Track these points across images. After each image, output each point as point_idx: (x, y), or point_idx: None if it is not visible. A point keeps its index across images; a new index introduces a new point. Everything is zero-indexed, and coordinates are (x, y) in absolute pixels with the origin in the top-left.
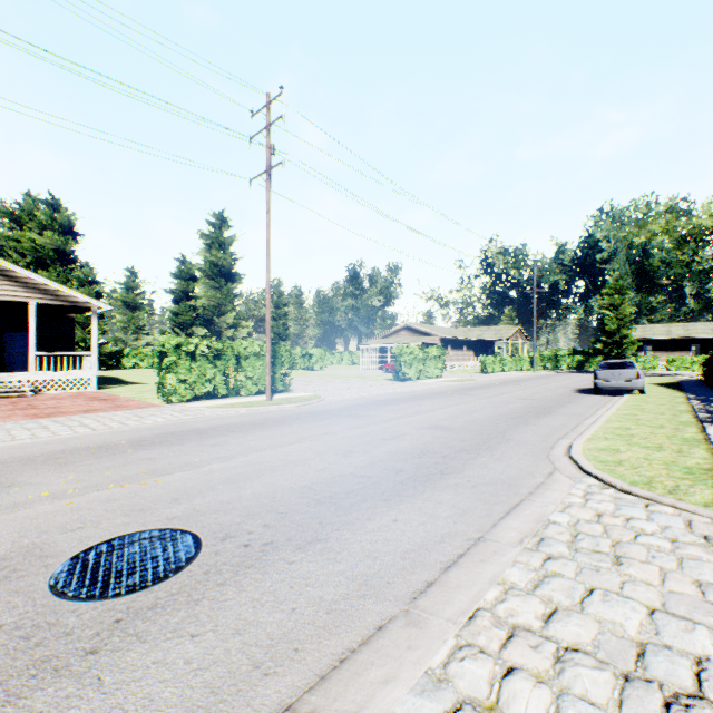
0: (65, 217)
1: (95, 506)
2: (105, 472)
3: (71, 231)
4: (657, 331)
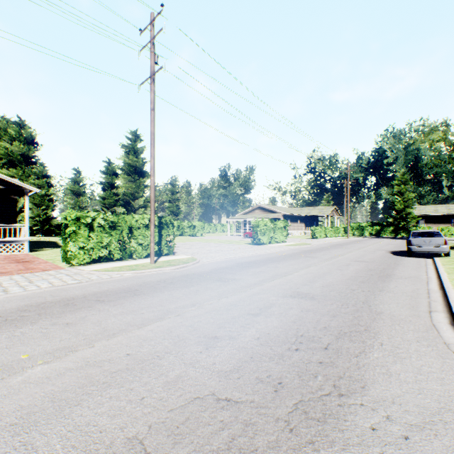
0: (28, 133)
1: None
2: None
3: (33, 142)
4: (428, 210)
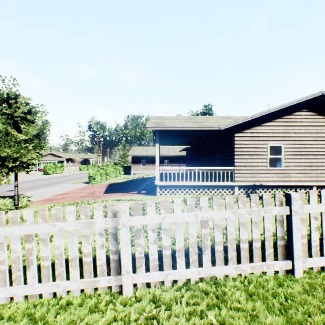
0: None
1: None
2: None
3: None
4: None
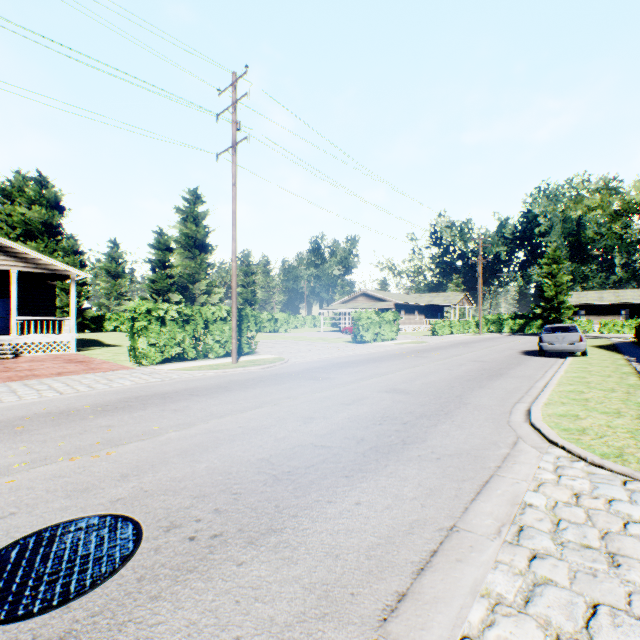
0: (52, 193)
1: (36, 484)
2: (58, 443)
3: (58, 205)
4: (591, 297)
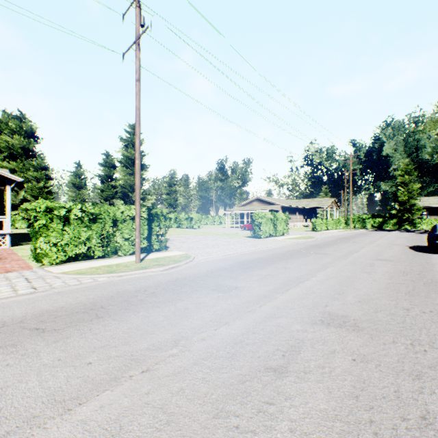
0: (28, 126)
1: None
2: None
3: (33, 135)
4: (432, 201)
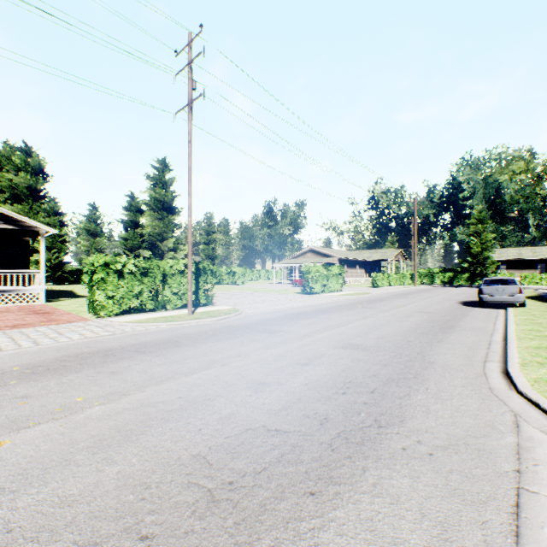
0: (36, 161)
1: None
2: None
3: (42, 172)
4: (511, 253)
